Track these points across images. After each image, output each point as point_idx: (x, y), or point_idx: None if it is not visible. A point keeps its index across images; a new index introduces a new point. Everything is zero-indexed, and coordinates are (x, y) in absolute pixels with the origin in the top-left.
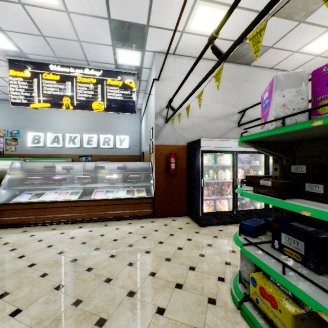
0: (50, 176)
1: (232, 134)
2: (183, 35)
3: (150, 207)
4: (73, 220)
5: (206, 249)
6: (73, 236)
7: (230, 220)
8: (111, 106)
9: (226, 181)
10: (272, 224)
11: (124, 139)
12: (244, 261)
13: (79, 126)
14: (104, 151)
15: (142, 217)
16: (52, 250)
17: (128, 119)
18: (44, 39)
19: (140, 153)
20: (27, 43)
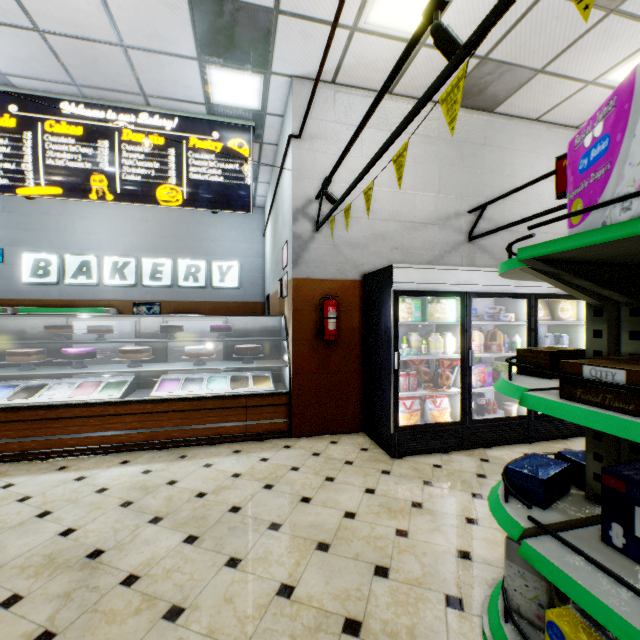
0: (60, 346)
1: (457, 256)
2: (355, 36)
3: (283, 414)
4: (109, 446)
5: (410, 515)
6: (104, 486)
7: (455, 441)
8: (199, 195)
9: (447, 357)
10: (603, 479)
11: (228, 269)
12: (517, 565)
13: (134, 242)
14: (188, 294)
15: (264, 436)
16: (47, 526)
17: (237, 228)
18: (43, 39)
19: (262, 298)
20: (4, 49)
